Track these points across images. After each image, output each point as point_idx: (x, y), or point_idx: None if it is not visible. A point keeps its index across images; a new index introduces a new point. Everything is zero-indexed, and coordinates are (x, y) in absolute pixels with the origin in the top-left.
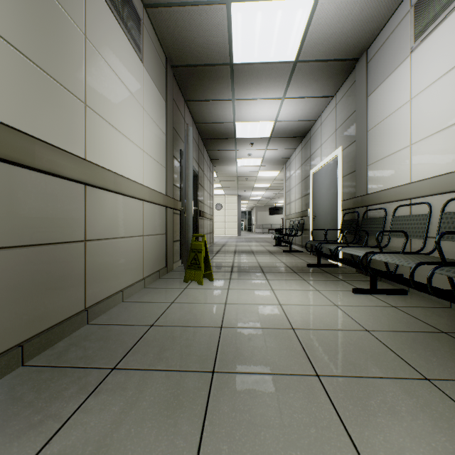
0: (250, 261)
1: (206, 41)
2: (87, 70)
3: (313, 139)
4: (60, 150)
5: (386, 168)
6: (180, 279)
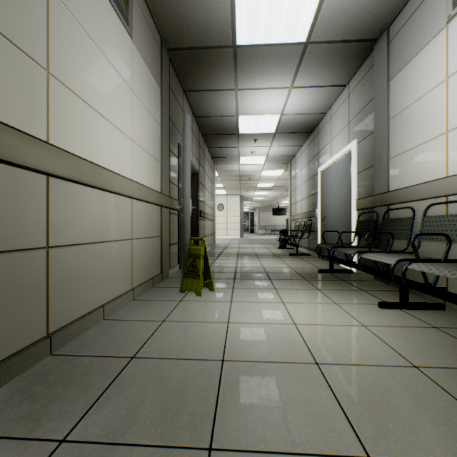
0: (255, 265)
1: (206, 17)
2: (50, 28)
3: (321, 134)
4: (1, 125)
5: (413, 161)
6: (176, 288)
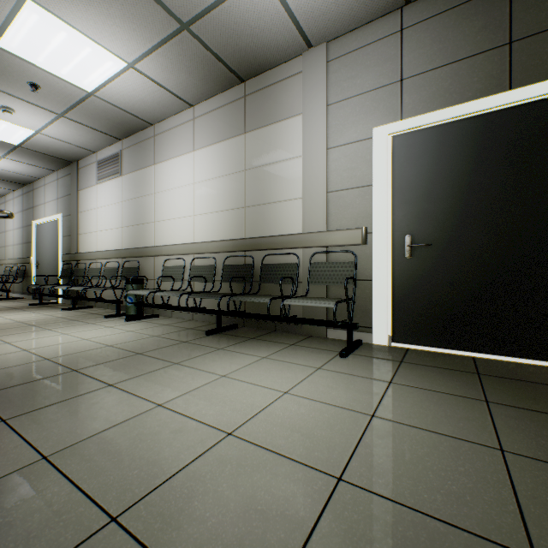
0: None
1: None
2: None
3: (37, 193)
4: None
5: (88, 240)
6: None
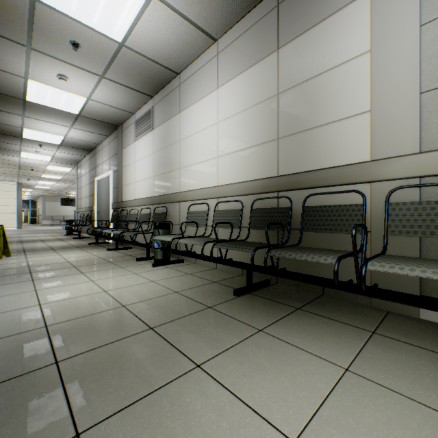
0: (41, 245)
1: (2, 84)
2: None
3: (98, 156)
4: None
5: (129, 190)
6: None
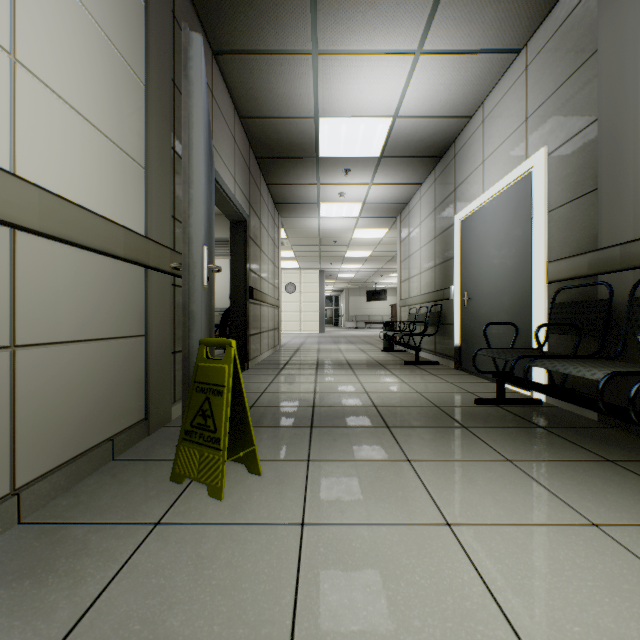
0: (349, 388)
1: None
2: None
3: (462, 156)
4: None
5: None
6: (166, 466)
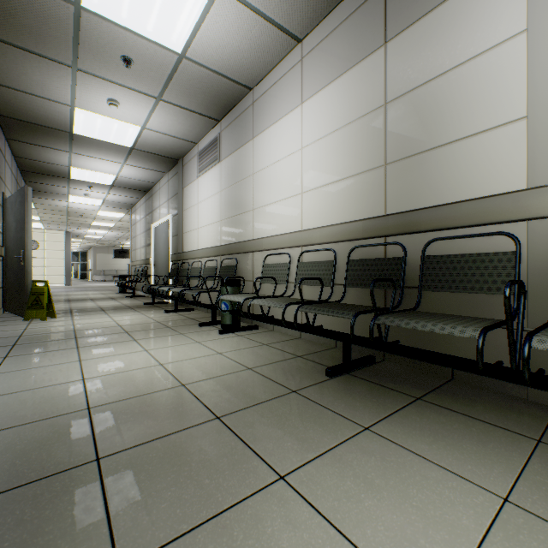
0: (90, 305)
1: (47, 115)
2: None
3: (154, 198)
4: None
5: (190, 238)
6: (17, 320)
